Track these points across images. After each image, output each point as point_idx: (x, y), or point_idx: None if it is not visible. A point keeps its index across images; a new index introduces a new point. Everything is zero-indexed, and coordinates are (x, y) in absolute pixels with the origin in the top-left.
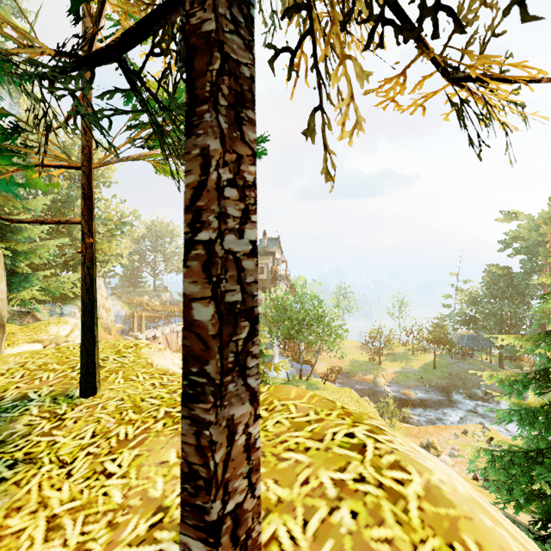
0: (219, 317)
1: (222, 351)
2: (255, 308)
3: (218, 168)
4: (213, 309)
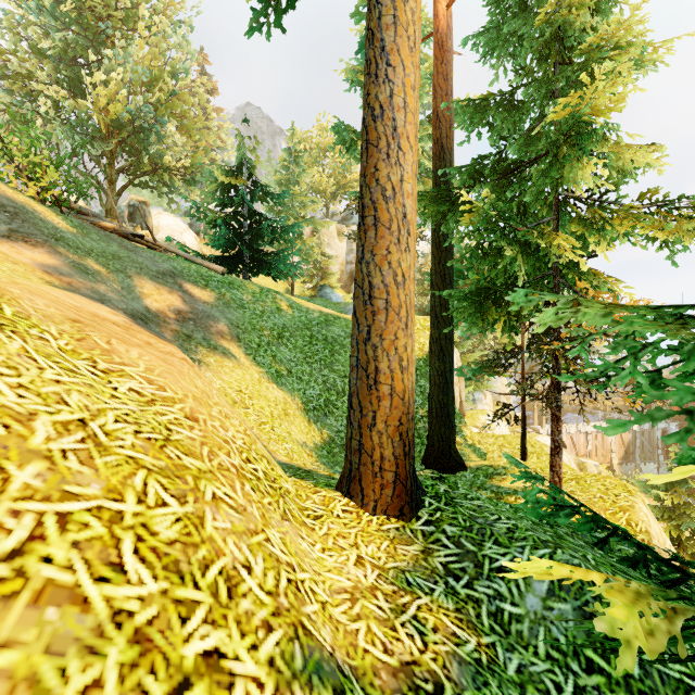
0: (554, 447)
1: (555, 451)
2: (560, 447)
3: (554, 429)
4: (553, 446)
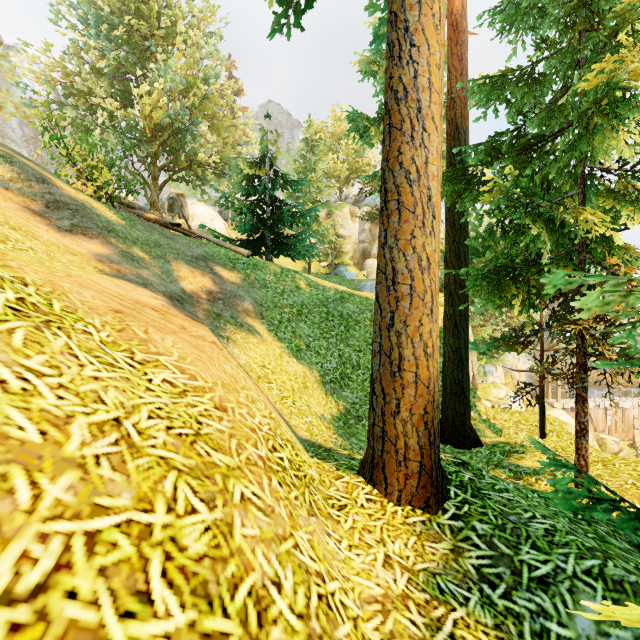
0: (580, 429)
1: (580, 433)
2: (587, 429)
3: (579, 410)
4: (579, 428)
